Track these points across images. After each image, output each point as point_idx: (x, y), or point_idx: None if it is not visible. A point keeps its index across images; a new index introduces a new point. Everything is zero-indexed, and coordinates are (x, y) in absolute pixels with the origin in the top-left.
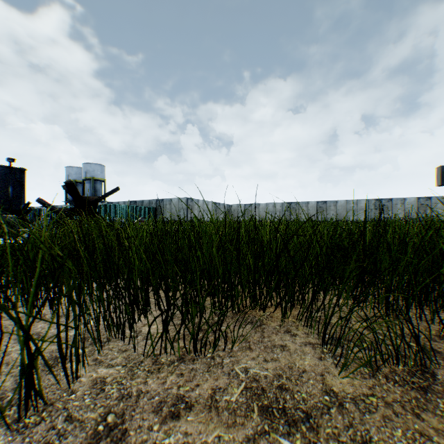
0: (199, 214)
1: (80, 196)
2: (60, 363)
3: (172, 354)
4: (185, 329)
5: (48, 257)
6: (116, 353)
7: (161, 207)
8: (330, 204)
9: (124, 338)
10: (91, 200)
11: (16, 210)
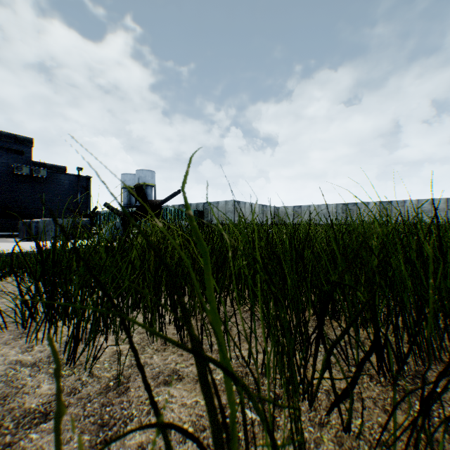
0: (246, 216)
1: (146, 199)
2: (241, 441)
3: (411, 445)
4: (377, 385)
5: (152, 266)
6: (311, 428)
7: (209, 210)
8: (396, 204)
9: (312, 402)
10: (155, 203)
11: (85, 214)
